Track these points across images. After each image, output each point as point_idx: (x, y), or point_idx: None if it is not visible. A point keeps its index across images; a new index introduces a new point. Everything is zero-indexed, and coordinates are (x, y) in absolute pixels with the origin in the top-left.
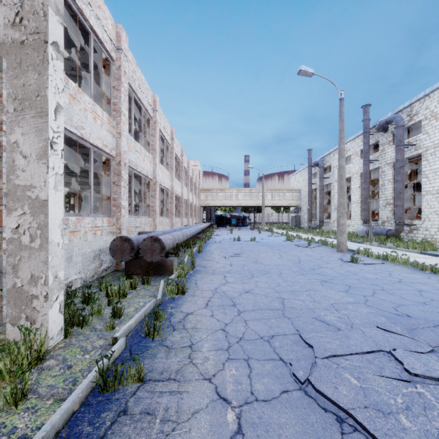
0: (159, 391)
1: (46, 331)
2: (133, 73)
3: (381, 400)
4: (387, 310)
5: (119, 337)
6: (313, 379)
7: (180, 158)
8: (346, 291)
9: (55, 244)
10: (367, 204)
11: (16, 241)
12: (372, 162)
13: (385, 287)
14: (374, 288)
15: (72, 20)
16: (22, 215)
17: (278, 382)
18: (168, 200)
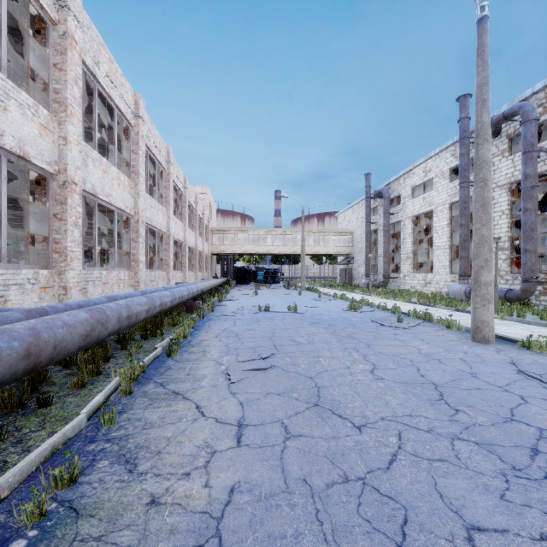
0: None
1: None
2: None
3: None
4: None
5: None
6: None
7: (165, 166)
8: None
9: None
10: (466, 250)
11: None
12: (472, 185)
13: None
14: None
15: None
16: None
17: None
18: (129, 235)
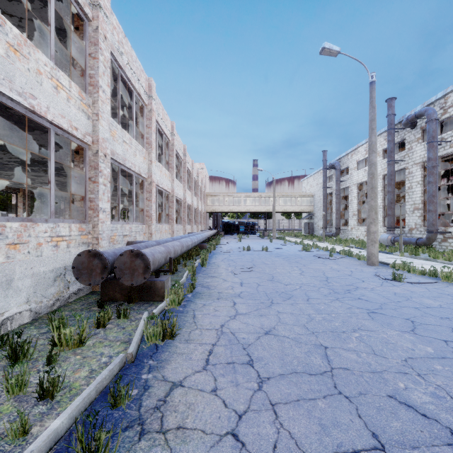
0: None
1: None
2: (119, 44)
3: None
4: None
5: None
6: None
7: (183, 158)
8: (413, 332)
9: None
10: (392, 209)
11: None
12: (397, 162)
13: None
14: (450, 325)
15: None
16: None
17: None
18: (168, 204)
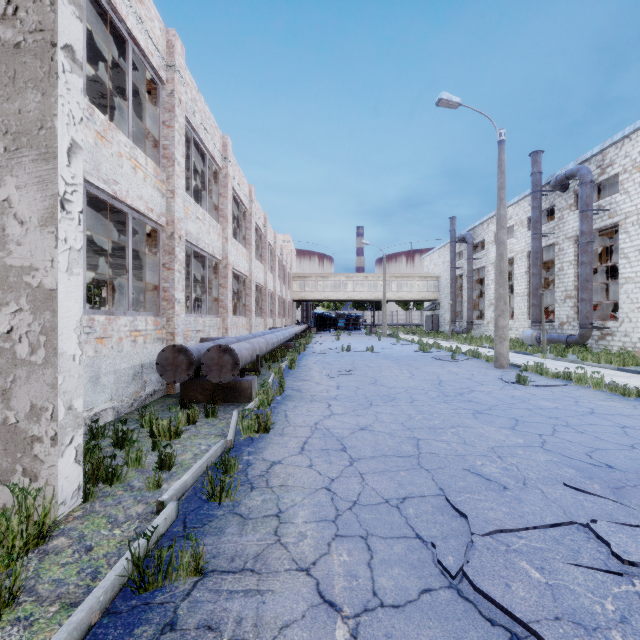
0: (228, 590)
1: (52, 493)
2: (192, 103)
3: (580, 607)
4: (577, 457)
5: (168, 501)
6: (471, 571)
7: (263, 230)
8: (511, 428)
9: (69, 357)
10: (537, 298)
11: (7, 353)
12: (545, 235)
13: (570, 422)
14: (554, 423)
15: (100, 22)
16: (18, 313)
17: (416, 575)
18: (245, 292)
